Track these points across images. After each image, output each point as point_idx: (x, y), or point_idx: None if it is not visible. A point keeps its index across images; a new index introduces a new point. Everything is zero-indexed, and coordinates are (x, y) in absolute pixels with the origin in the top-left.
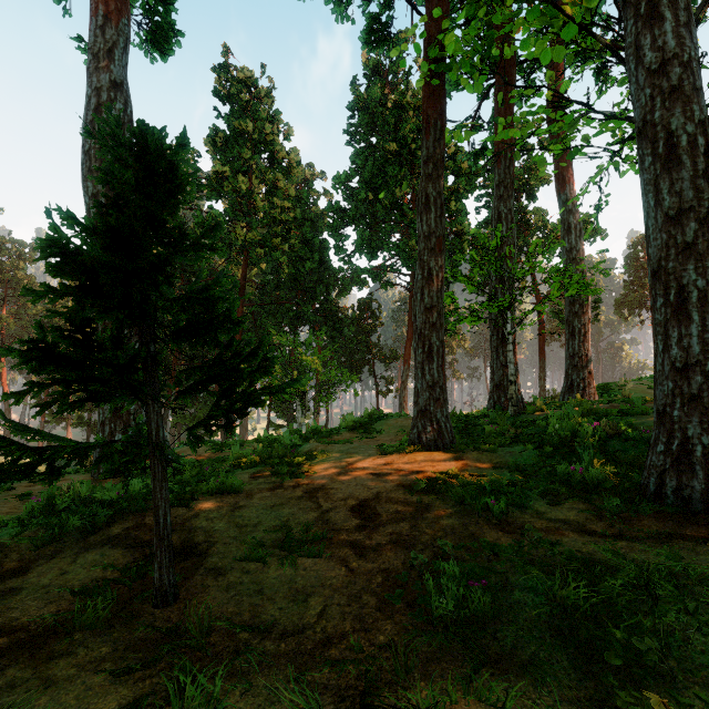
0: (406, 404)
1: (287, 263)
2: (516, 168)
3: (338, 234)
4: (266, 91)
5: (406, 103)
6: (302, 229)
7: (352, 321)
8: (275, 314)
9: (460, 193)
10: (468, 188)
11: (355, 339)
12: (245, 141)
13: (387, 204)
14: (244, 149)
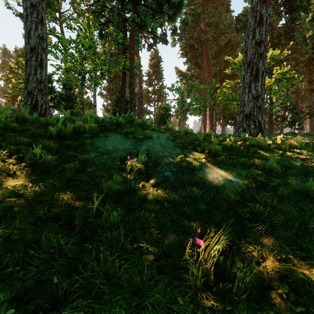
0: None
1: None
2: None
3: None
4: None
5: None
6: None
7: None
8: None
9: None
10: None
11: None
12: None
13: None
14: None
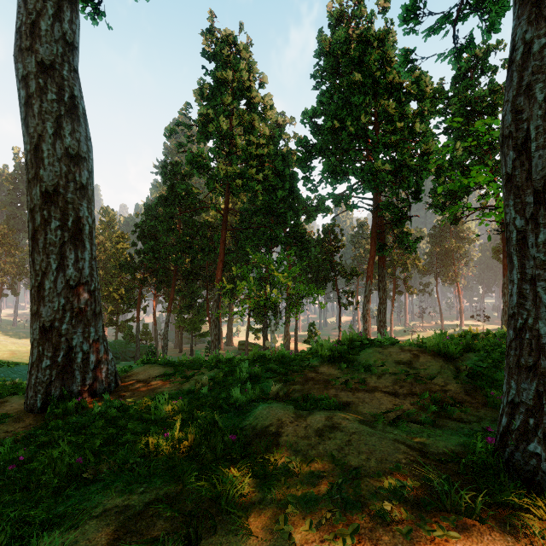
0: (368, 317)
1: (261, 191)
2: (480, 90)
3: (306, 165)
4: (244, 47)
5: (370, 35)
6: (275, 163)
7: (318, 243)
8: (252, 237)
9: (424, 115)
10: (432, 110)
11: (320, 258)
12: (226, 90)
13: (352, 130)
14: (225, 95)
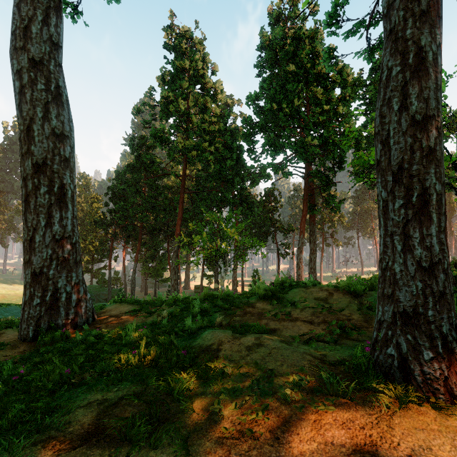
0: (301, 265)
1: (213, 160)
2: None
3: (250, 140)
4: (199, 41)
5: (302, 33)
6: (224, 138)
7: (260, 204)
8: (206, 199)
9: (346, 100)
10: (352, 96)
11: (262, 216)
12: (184, 76)
13: (287, 112)
14: (183, 81)
